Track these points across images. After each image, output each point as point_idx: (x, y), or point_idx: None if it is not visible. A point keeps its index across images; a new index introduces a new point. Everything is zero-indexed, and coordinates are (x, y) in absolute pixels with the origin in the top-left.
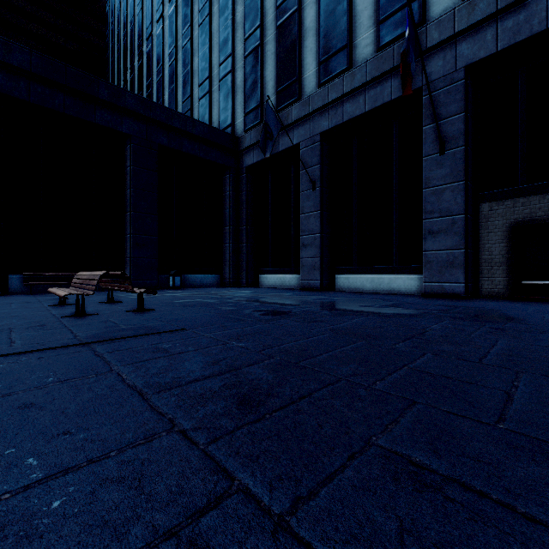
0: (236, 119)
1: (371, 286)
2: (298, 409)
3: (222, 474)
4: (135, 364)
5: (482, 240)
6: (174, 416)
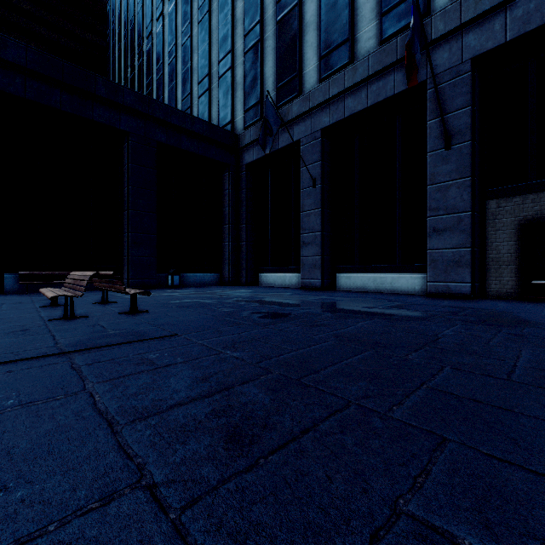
0: (235, 116)
1: (374, 286)
2: (301, 450)
3: None
4: (113, 380)
5: (489, 238)
6: (145, 460)
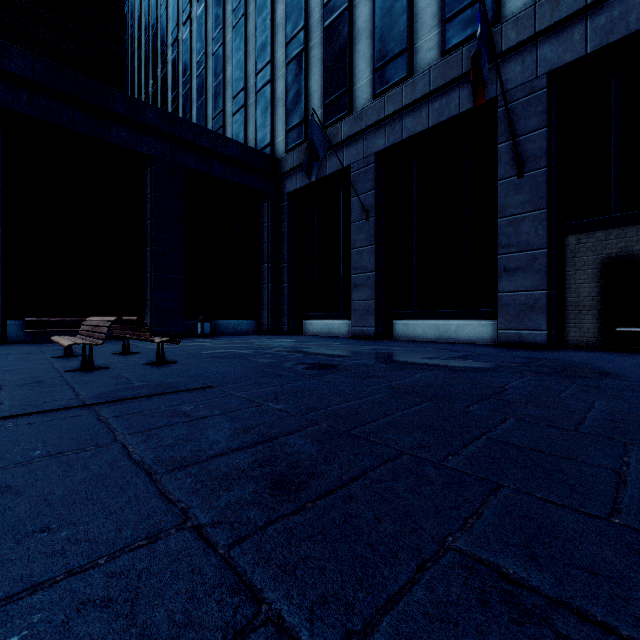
0: (276, 138)
1: (436, 334)
2: (350, 495)
3: (246, 594)
4: (146, 432)
5: (568, 279)
6: (188, 505)
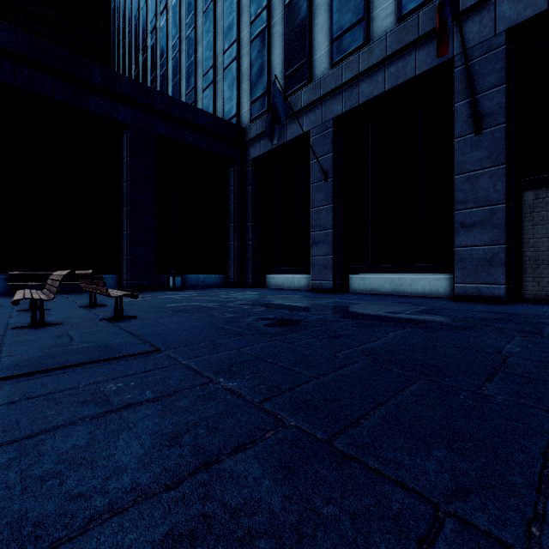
0: (241, 109)
1: (391, 288)
2: None
3: None
4: (26, 439)
5: (526, 234)
6: None
